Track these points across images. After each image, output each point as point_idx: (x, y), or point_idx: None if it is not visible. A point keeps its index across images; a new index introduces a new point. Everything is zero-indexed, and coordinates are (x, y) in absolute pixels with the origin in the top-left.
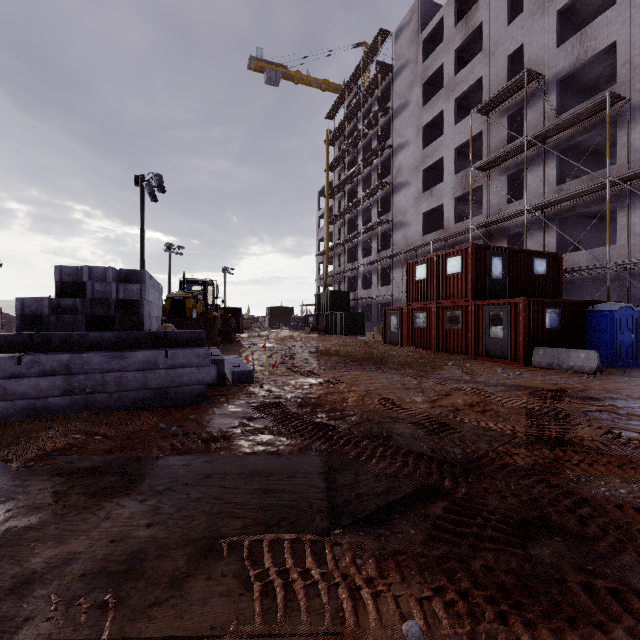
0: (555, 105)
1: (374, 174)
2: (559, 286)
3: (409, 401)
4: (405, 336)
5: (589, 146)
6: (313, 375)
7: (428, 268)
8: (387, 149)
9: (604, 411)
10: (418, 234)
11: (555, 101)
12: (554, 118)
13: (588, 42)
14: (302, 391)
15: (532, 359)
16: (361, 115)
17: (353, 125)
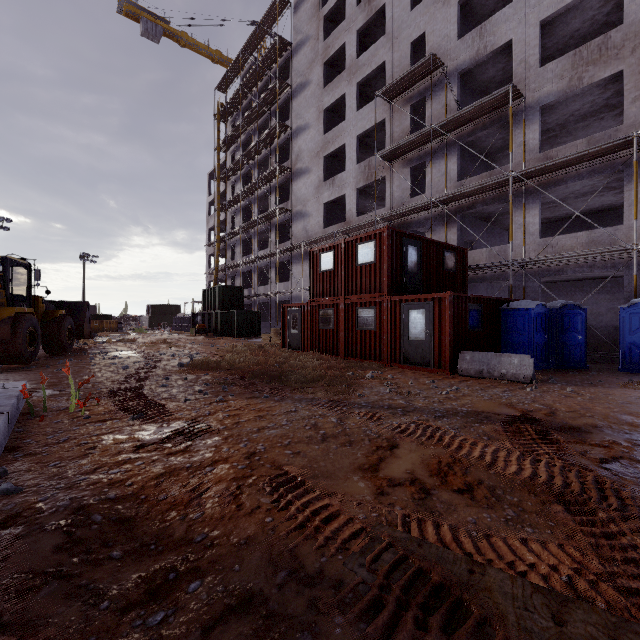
0: (457, 98)
1: (271, 158)
2: (465, 283)
3: (332, 472)
4: (308, 339)
5: (483, 147)
6: (158, 417)
7: (335, 257)
8: (286, 131)
9: (621, 458)
10: (319, 226)
11: (457, 94)
12: (458, 108)
13: (487, 37)
14: (103, 476)
15: (458, 366)
16: (257, 88)
17: (248, 101)
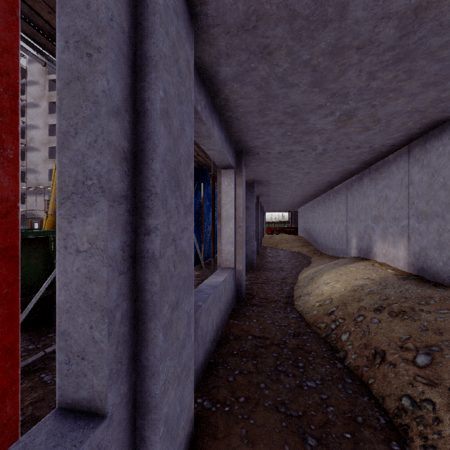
0: None
1: None
2: None
3: None
4: None
5: None
6: None
7: None
8: (22, 123)
9: None
10: (46, 179)
11: None
12: None
13: None
14: None
15: None
16: None
17: None
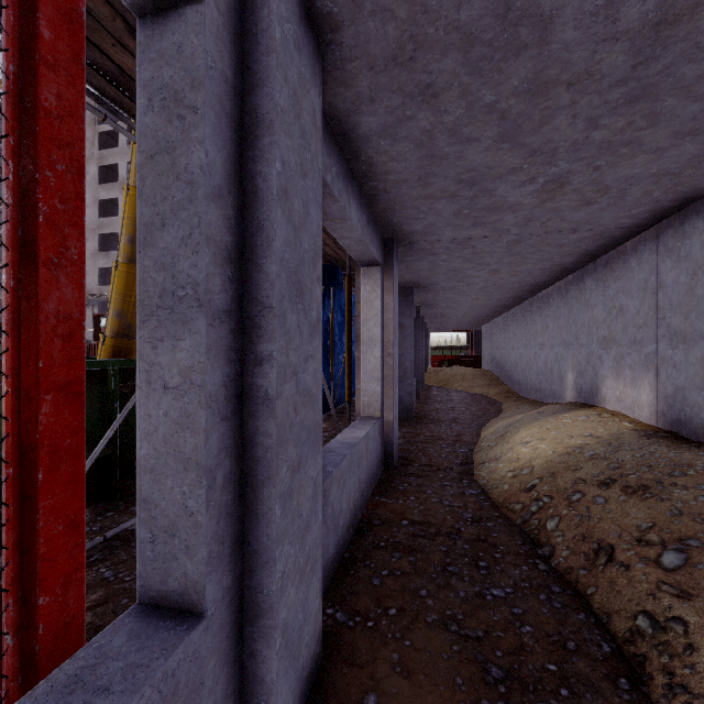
0: None
1: None
2: None
3: None
4: None
5: None
6: None
7: None
8: None
9: None
10: (95, 283)
11: None
12: None
13: None
14: None
15: None
16: None
17: None
